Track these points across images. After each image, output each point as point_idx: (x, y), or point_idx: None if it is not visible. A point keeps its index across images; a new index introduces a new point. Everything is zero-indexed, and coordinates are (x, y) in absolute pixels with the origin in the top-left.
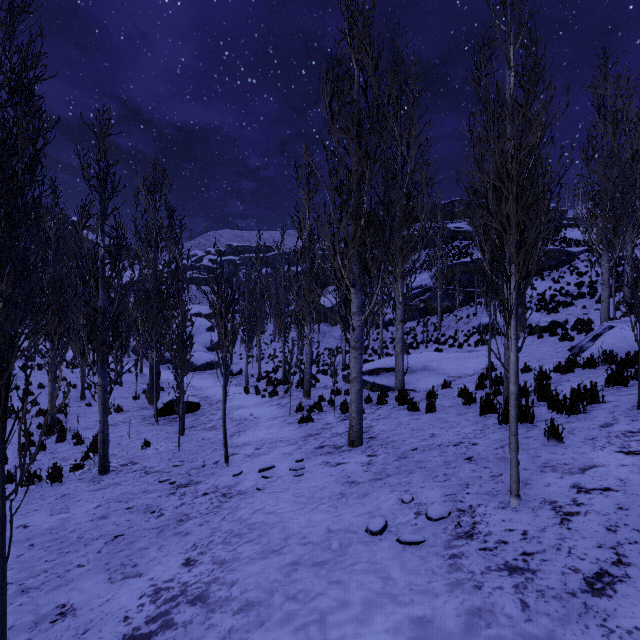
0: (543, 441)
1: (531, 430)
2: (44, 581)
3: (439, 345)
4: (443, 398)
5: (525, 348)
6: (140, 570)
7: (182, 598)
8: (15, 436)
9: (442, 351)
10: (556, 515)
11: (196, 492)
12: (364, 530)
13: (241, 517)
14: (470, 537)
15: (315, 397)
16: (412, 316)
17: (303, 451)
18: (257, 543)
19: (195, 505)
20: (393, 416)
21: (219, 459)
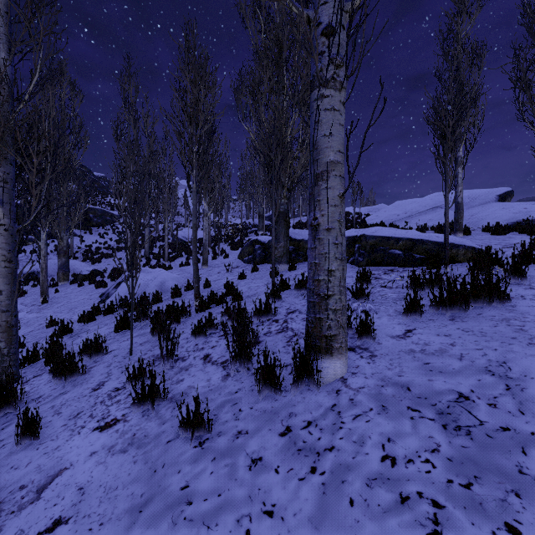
0: (14, 444)
1: (8, 425)
2: None
3: None
4: None
5: (64, 297)
6: None
7: None
8: None
9: None
10: None
11: None
12: None
13: None
14: None
15: None
16: None
17: None
18: None
19: None
20: None
21: None
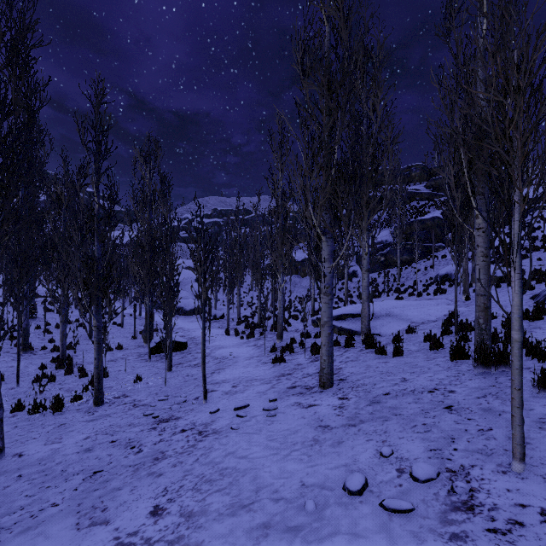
0: (531, 392)
1: None
2: (17, 520)
3: (399, 294)
4: (409, 342)
5: None
6: (108, 516)
7: None
8: (32, 368)
9: (402, 299)
10: None
11: (175, 428)
12: (341, 487)
13: (213, 460)
14: (471, 510)
15: (287, 339)
16: (373, 268)
17: (276, 390)
18: (227, 493)
19: (172, 442)
20: (361, 359)
21: (199, 395)
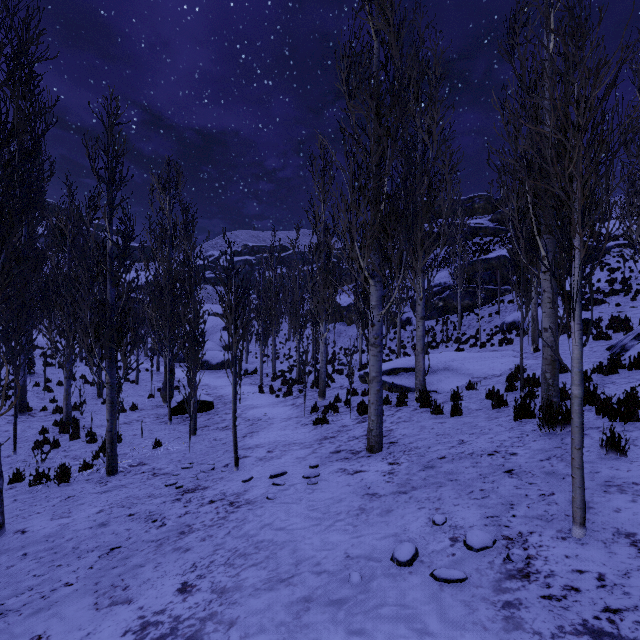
0: (599, 453)
1: None
2: (26, 602)
3: (460, 345)
4: (469, 400)
5: None
6: (130, 594)
7: (171, 639)
8: (31, 433)
9: (463, 351)
10: (639, 554)
11: (202, 499)
12: (389, 558)
13: (247, 532)
14: (526, 577)
15: (331, 397)
16: (430, 315)
17: (318, 456)
18: (263, 568)
19: (200, 514)
20: (415, 419)
21: (229, 462)
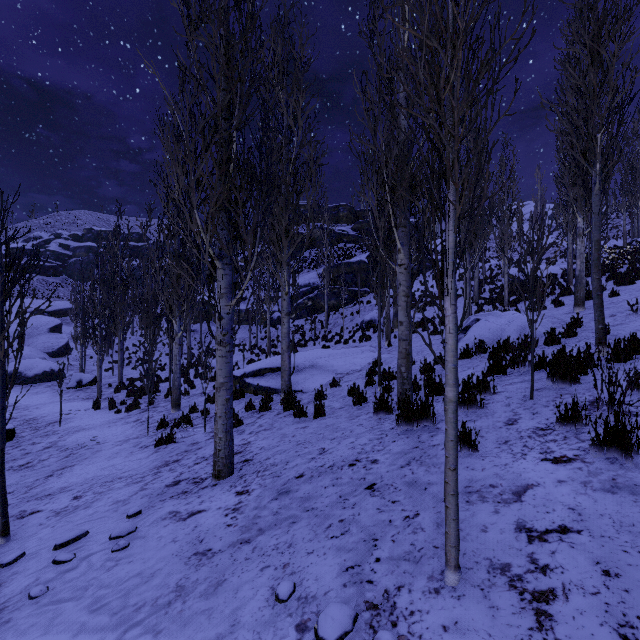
0: None
1: (435, 435)
2: None
3: (326, 342)
4: (332, 398)
5: None
6: None
7: None
8: None
9: (329, 348)
10: (523, 603)
11: None
12: None
13: None
14: None
15: (187, 407)
16: (300, 314)
17: (147, 494)
18: None
19: None
20: (277, 426)
21: None
